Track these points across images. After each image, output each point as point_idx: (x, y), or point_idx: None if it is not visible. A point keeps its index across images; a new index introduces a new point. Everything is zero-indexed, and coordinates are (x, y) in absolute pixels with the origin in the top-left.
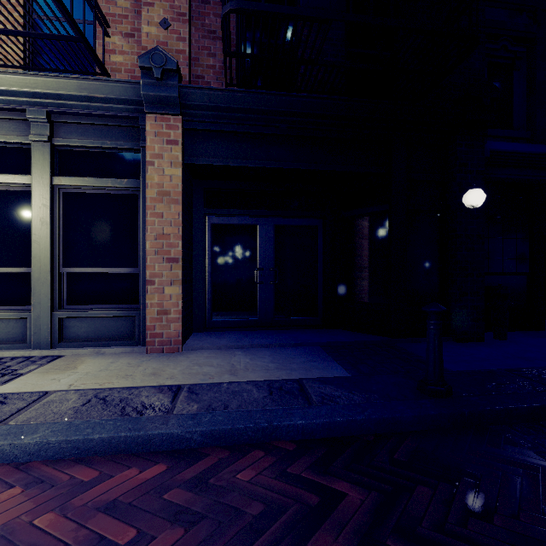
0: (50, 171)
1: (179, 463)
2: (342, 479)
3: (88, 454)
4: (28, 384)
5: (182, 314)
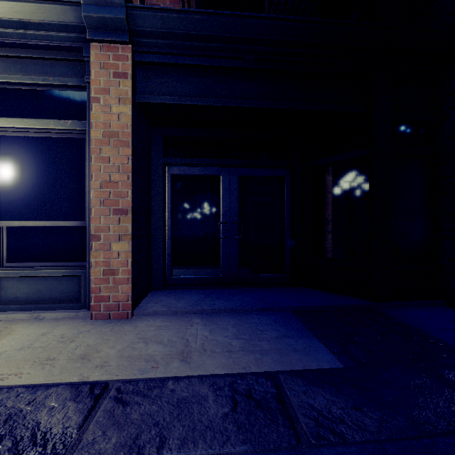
0: None
1: None
2: None
3: None
4: None
5: (133, 274)
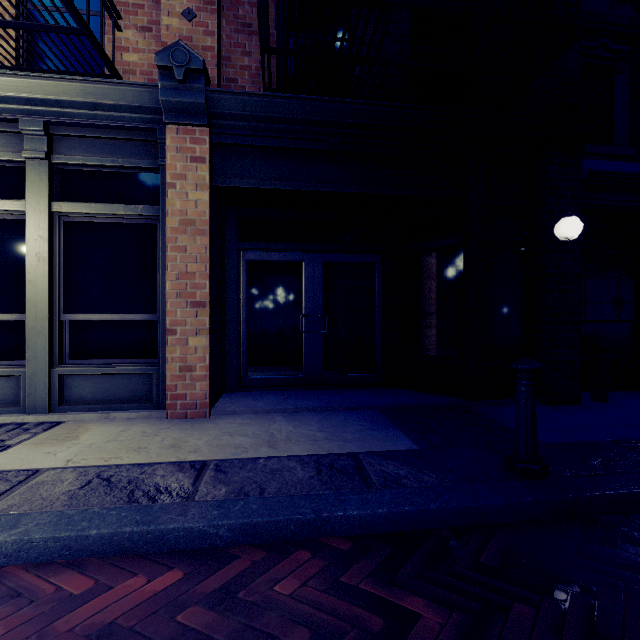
0: (48, 195)
1: (200, 569)
2: (413, 592)
3: (82, 555)
4: (16, 459)
5: (211, 370)
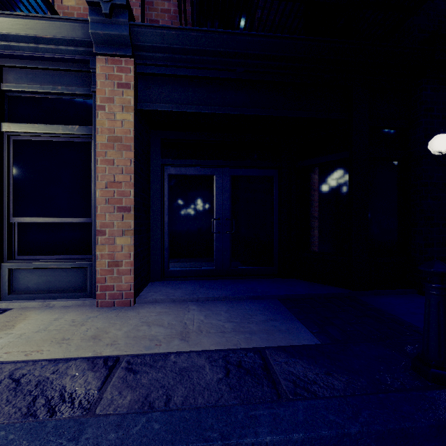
0: None
1: None
2: None
3: None
4: None
5: (135, 265)
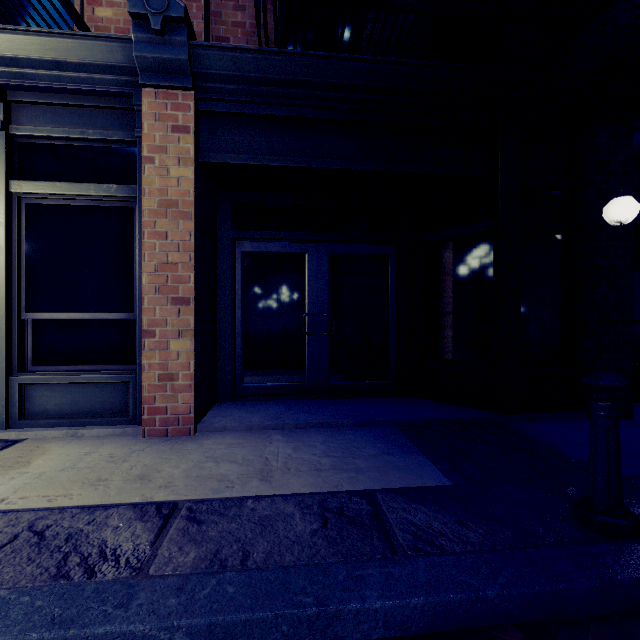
0: (6, 172)
1: None
2: None
3: None
4: None
5: (196, 379)
